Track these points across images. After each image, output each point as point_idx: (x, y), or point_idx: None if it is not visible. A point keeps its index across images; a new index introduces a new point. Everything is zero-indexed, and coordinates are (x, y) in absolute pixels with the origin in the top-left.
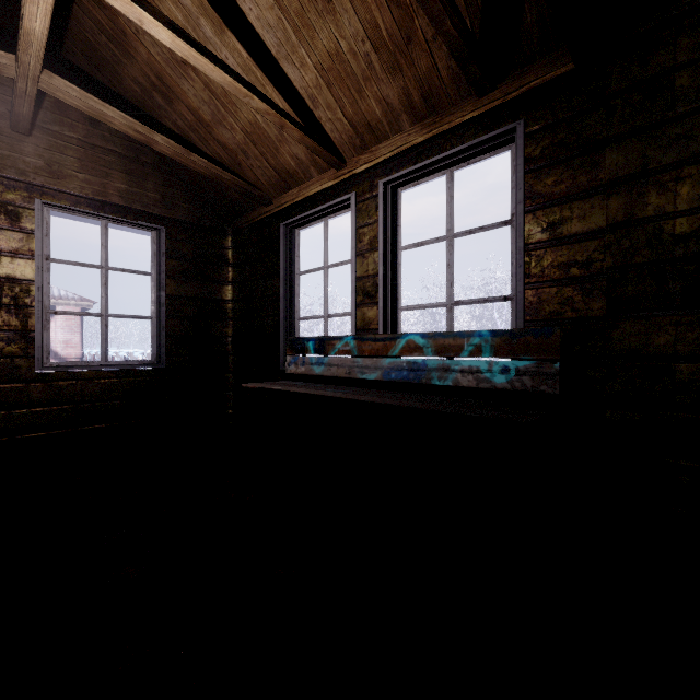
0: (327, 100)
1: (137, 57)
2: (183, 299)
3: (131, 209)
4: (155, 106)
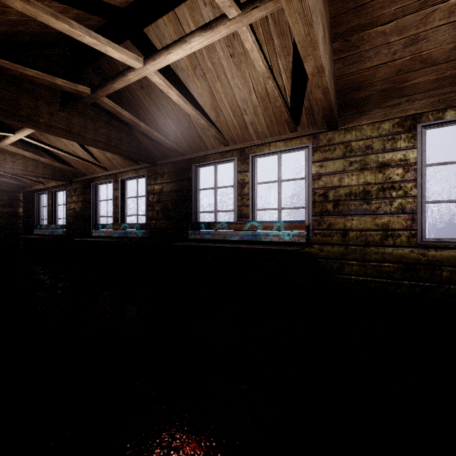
0: None
1: None
2: (4, 213)
3: None
4: None
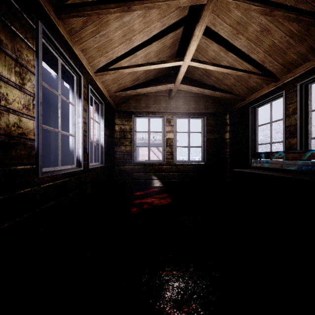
0: (269, 60)
1: (199, 68)
2: (211, 139)
3: (196, 113)
4: (204, 79)
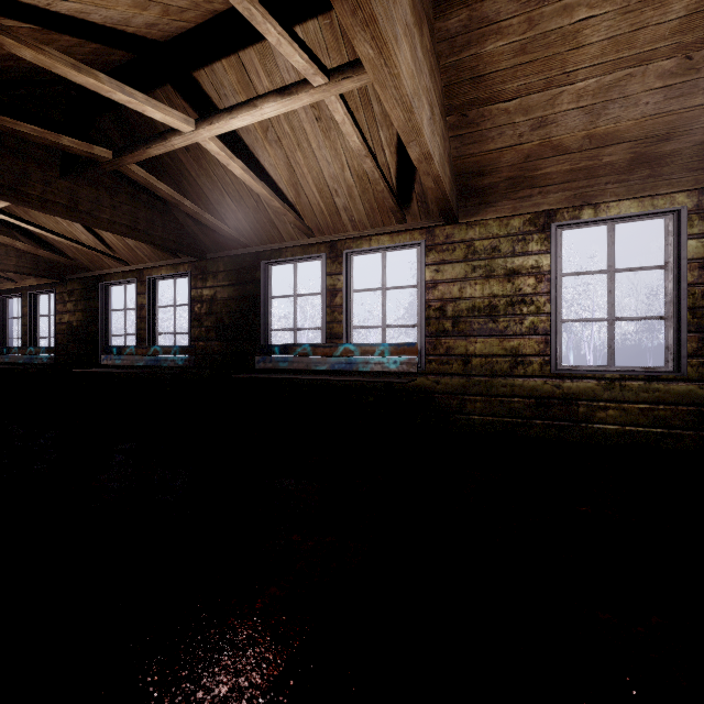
0: None
1: None
2: None
3: None
4: None
